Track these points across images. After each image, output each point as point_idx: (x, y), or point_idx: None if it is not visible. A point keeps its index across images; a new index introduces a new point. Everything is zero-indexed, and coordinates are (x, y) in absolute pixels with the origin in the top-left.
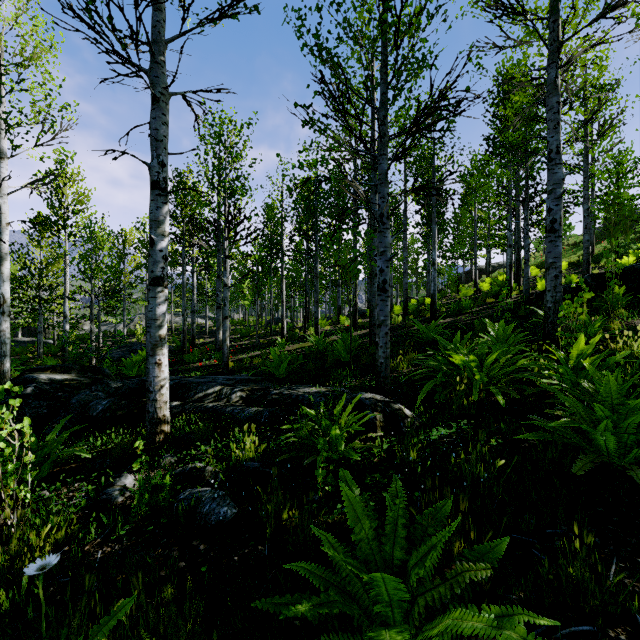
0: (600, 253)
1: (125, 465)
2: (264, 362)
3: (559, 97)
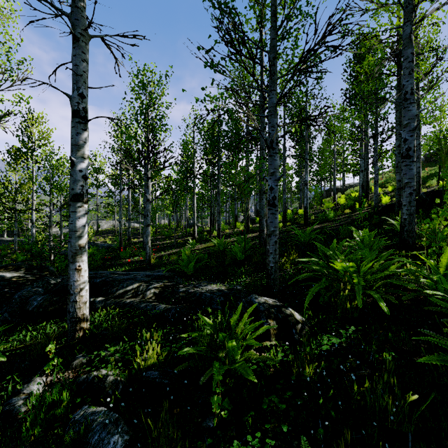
0: (425, 177)
1: (42, 364)
2: (178, 259)
3: (413, 49)
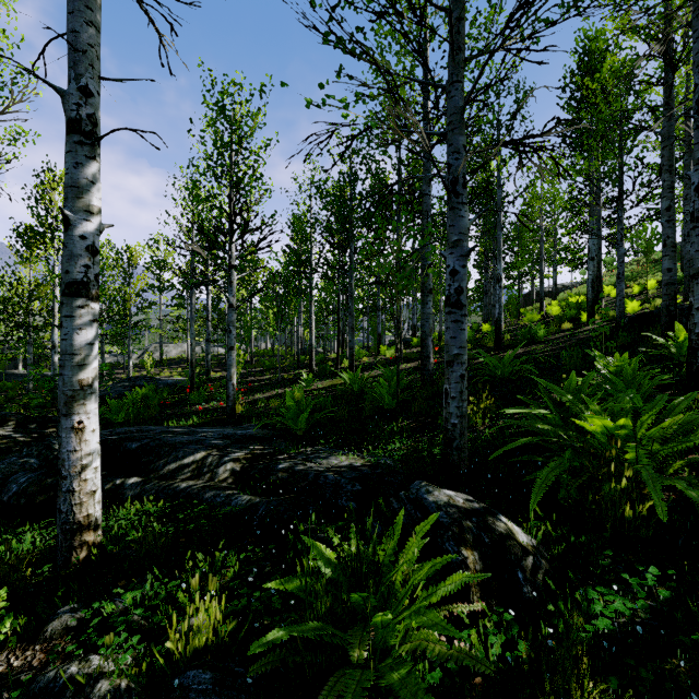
0: None
1: None
2: (282, 407)
3: None
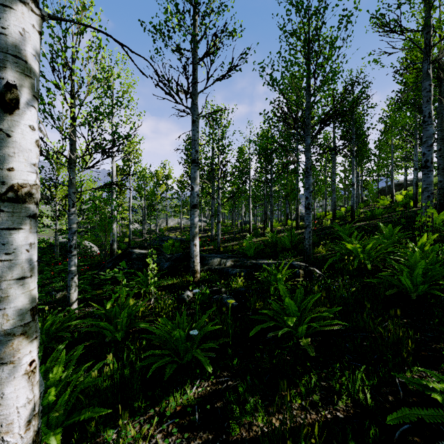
0: None
1: (184, 289)
2: (240, 248)
3: (430, 81)
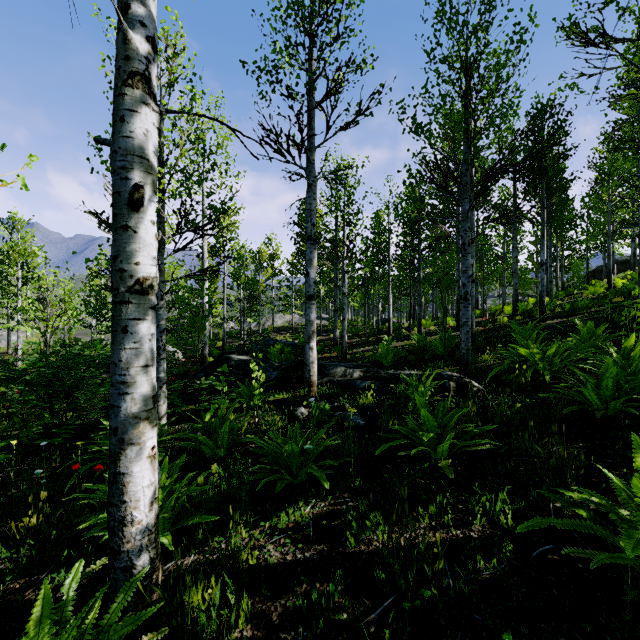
0: None
1: (297, 405)
2: (374, 355)
3: None
